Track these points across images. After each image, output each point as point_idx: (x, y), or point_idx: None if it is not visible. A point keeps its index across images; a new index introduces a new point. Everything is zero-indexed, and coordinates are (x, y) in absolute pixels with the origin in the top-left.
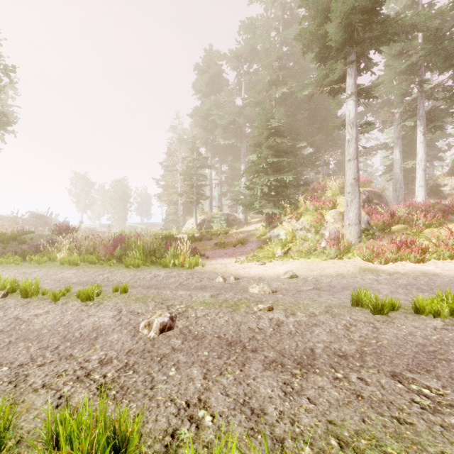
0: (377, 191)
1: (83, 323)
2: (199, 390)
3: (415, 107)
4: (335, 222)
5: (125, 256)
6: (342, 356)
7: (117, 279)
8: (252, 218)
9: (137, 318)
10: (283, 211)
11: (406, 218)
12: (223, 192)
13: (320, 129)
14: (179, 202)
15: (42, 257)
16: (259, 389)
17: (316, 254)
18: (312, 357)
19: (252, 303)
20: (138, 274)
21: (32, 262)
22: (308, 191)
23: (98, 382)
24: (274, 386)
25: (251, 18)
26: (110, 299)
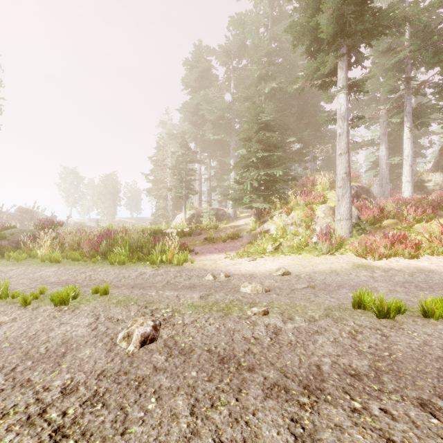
0: (365, 186)
1: (52, 334)
2: (185, 435)
3: (402, 103)
4: (325, 217)
5: (111, 252)
6: (355, 375)
7: (100, 278)
8: (241, 212)
9: (116, 326)
10: (273, 205)
11: (395, 213)
12: (212, 187)
13: (309, 125)
14: (168, 197)
15: (22, 254)
16: (261, 431)
17: (308, 249)
18: (320, 377)
19: (245, 305)
20: (123, 272)
21: (11, 259)
22: (297, 186)
23: (53, 425)
24: (280, 426)
25: (240, 14)
26: (88, 302)
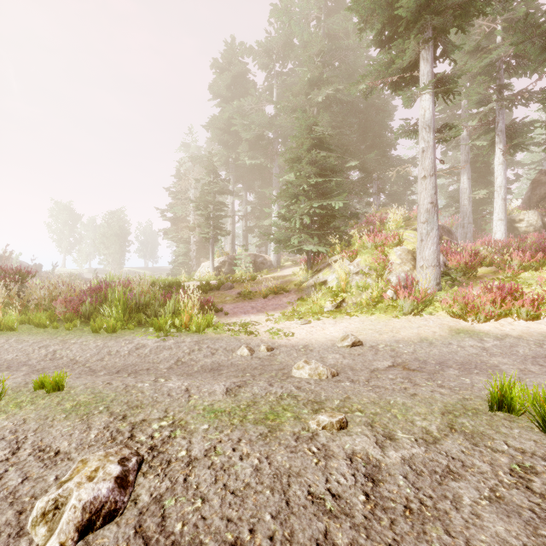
0: (446, 225)
1: None
2: None
3: (493, 119)
4: (402, 263)
5: (98, 314)
6: None
7: (69, 356)
8: (286, 260)
9: (45, 472)
10: (330, 249)
11: (492, 258)
12: (248, 227)
13: (373, 148)
14: (191, 240)
15: None
16: None
17: (383, 308)
18: None
19: (303, 407)
20: (110, 345)
21: None
22: (359, 224)
23: None
24: None
25: (285, 1)
26: (16, 409)
